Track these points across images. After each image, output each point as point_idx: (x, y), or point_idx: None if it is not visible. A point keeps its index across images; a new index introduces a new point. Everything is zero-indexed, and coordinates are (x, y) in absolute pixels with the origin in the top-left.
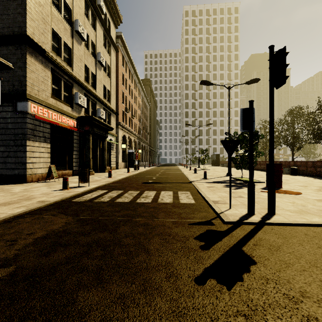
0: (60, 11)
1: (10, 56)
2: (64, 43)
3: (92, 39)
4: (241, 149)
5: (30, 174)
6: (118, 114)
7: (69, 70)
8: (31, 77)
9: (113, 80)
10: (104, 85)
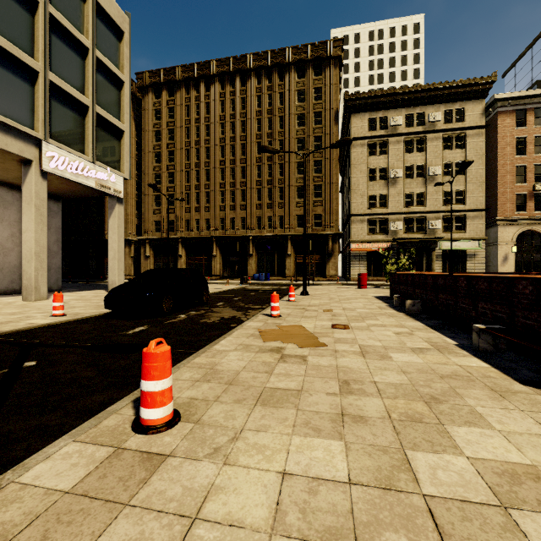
0: (376, 178)
1: (350, 223)
2: (380, 194)
3: (419, 163)
4: (405, 261)
5: (353, 278)
6: (498, 207)
7: (379, 213)
8: (353, 231)
9: (477, 169)
10: (447, 190)
